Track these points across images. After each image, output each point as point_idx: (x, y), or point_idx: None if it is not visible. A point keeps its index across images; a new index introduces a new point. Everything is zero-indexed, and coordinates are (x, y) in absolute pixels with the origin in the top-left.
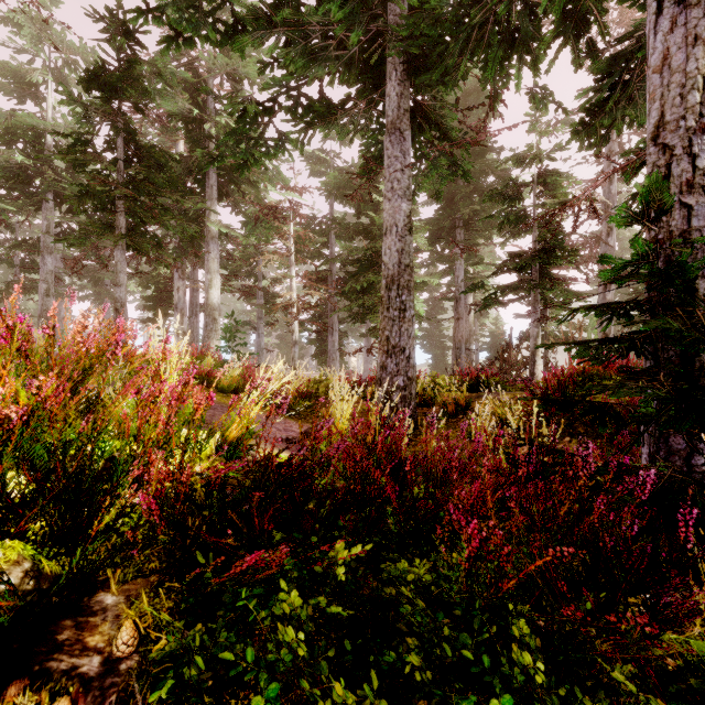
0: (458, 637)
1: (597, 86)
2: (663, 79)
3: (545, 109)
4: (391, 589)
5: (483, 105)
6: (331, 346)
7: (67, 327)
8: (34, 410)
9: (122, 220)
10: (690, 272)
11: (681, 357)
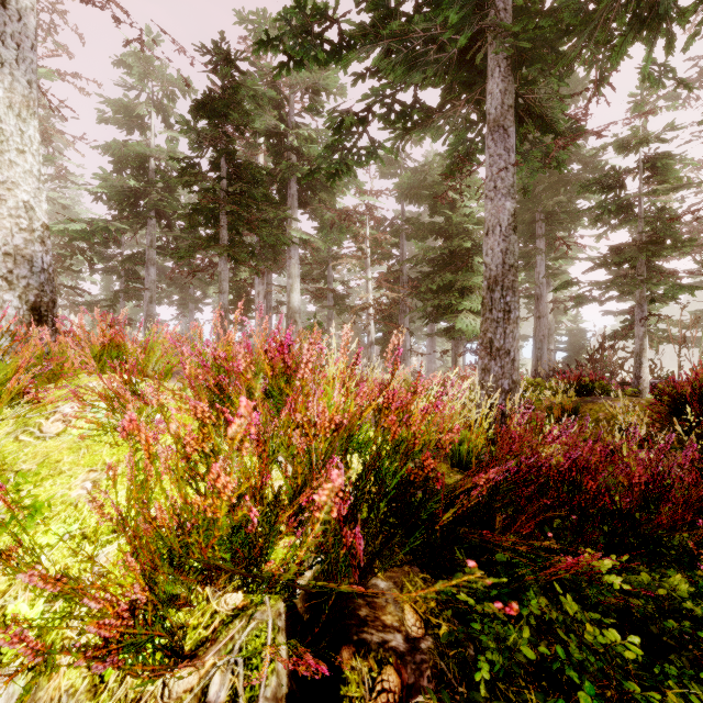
0: None
1: None
2: None
3: (662, 87)
4: (636, 602)
5: (586, 90)
6: (402, 346)
7: None
8: (352, 416)
9: (225, 233)
10: None
11: None
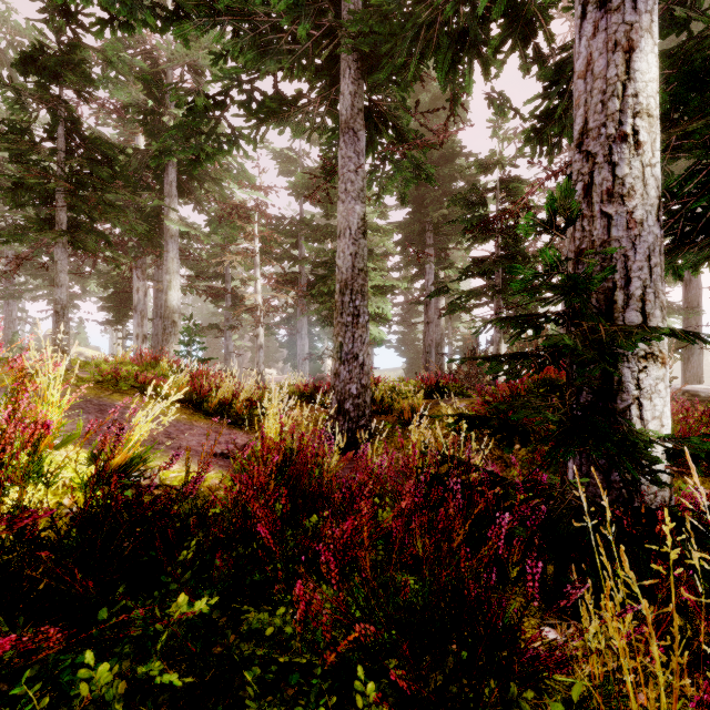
0: (307, 704)
1: (545, 93)
2: (587, 85)
3: (504, 115)
4: (250, 645)
5: (443, 108)
6: (300, 350)
7: (23, 329)
8: None
9: (63, 216)
10: (584, 286)
11: (601, 370)
